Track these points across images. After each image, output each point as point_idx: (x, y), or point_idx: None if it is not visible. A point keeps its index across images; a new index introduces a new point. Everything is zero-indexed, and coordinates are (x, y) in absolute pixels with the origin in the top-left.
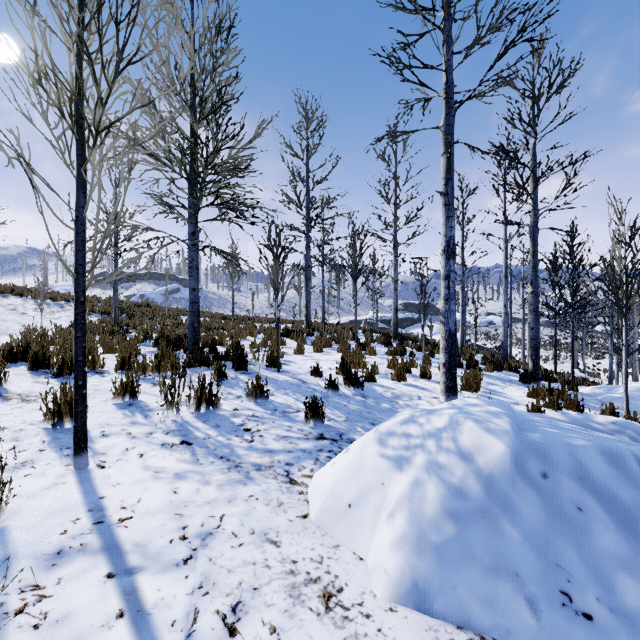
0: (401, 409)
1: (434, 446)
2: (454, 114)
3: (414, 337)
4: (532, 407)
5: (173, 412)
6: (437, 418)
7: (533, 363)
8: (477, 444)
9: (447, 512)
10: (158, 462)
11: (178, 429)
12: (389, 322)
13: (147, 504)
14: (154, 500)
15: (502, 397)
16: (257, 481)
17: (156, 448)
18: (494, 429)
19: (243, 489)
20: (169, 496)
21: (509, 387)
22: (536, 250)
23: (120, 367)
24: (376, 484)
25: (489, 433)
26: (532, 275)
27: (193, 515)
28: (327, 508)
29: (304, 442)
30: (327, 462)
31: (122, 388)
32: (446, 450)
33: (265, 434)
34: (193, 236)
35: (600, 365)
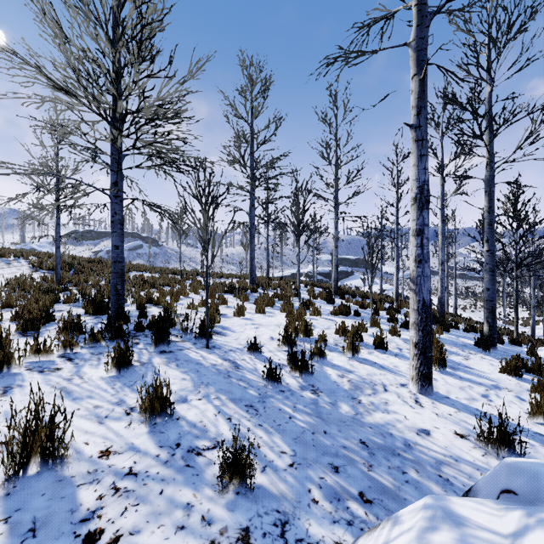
0: (368, 416)
1: None
2: (428, 24)
3: (353, 292)
4: (536, 404)
5: None
6: None
7: (489, 326)
8: None
9: None
10: None
11: None
12: (326, 275)
13: None
14: None
15: (475, 376)
16: None
17: None
18: None
19: None
20: None
21: (471, 357)
22: (492, 205)
23: None
24: None
25: None
26: (488, 232)
27: None
28: None
29: None
30: None
31: None
32: None
33: None
34: (115, 186)
35: (512, 313)
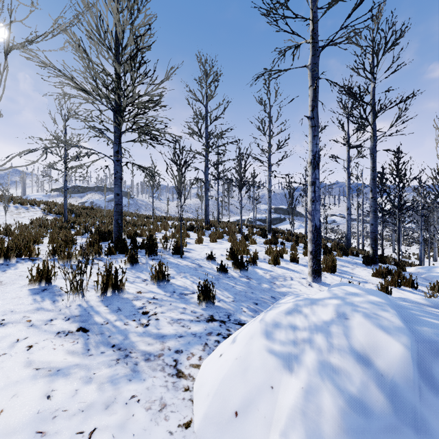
0: (278, 289)
1: (324, 343)
2: (319, 55)
3: (282, 231)
4: (381, 286)
5: (79, 297)
6: (322, 309)
7: (373, 250)
8: (371, 343)
9: (350, 434)
10: (44, 355)
11: (80, 314)
12: (264, 221)
13: (7, 419)
14: (18, 411)
15: (354, 277)
16: (143, 375)
17: (49, 337)
18: (387, 325)
19: (126, 387)
20: (39, 403)
21: (357, 268)
22: (375, 166)
23: (52, 255)
24: (264, 387)
25: (382, 330)
26: (372, 185)
27: (58, 432)
28: (212, 415)
29: (195, 325)
30: (215, 347)
31: (38, 275)
32: (338, 349)
33: (161, 317)
34: (117, 154)
35: (410, 250)
